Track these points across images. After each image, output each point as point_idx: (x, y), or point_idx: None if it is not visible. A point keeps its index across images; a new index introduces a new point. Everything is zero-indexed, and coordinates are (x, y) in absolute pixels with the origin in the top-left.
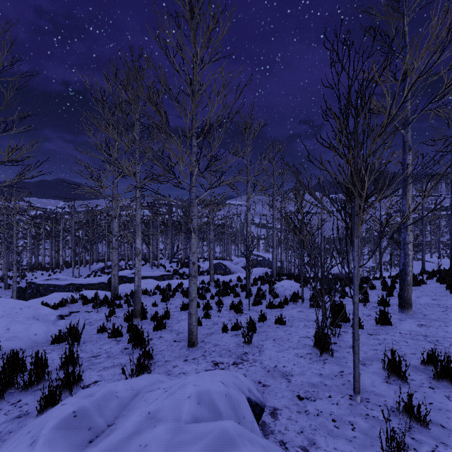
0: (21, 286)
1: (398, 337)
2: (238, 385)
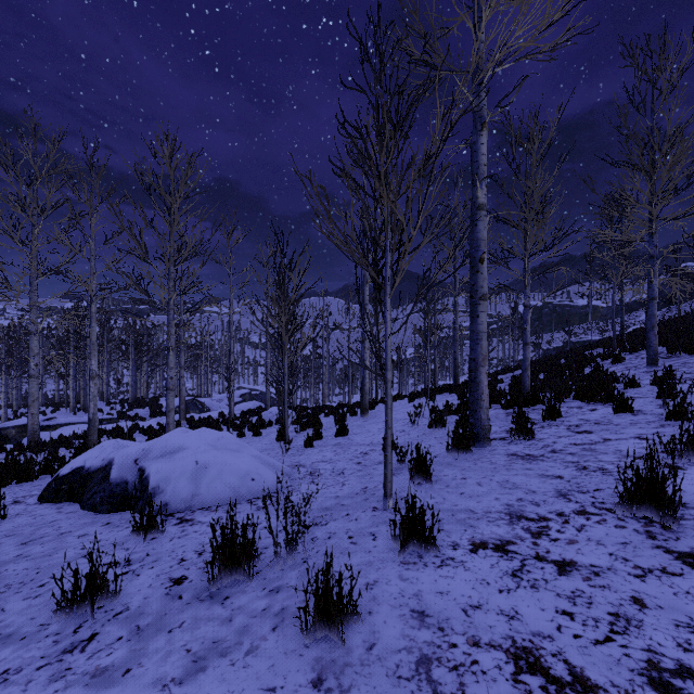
0: None
1: None
2: None
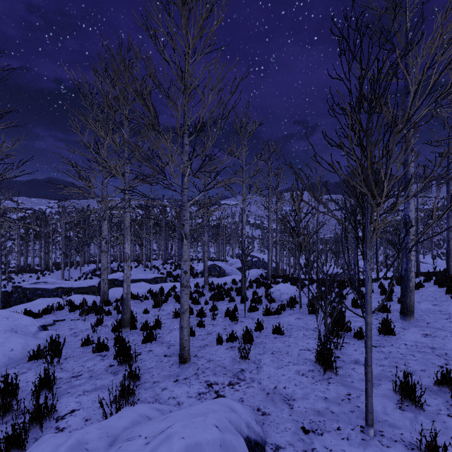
0: (7, 290)
1: (404, 349)
2: (235, 422)
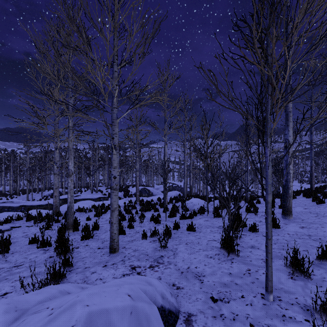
0: None
1: (288, 237)
2: (150, 293)
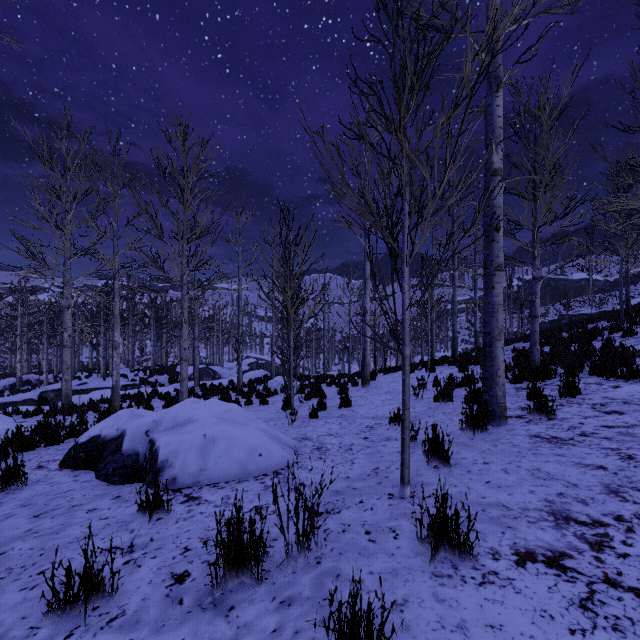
0: None
1: None
2: None
